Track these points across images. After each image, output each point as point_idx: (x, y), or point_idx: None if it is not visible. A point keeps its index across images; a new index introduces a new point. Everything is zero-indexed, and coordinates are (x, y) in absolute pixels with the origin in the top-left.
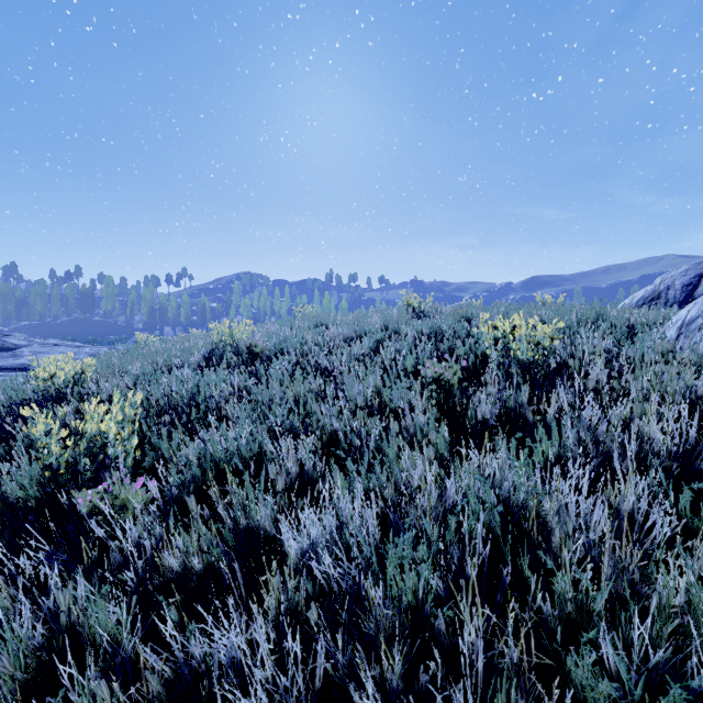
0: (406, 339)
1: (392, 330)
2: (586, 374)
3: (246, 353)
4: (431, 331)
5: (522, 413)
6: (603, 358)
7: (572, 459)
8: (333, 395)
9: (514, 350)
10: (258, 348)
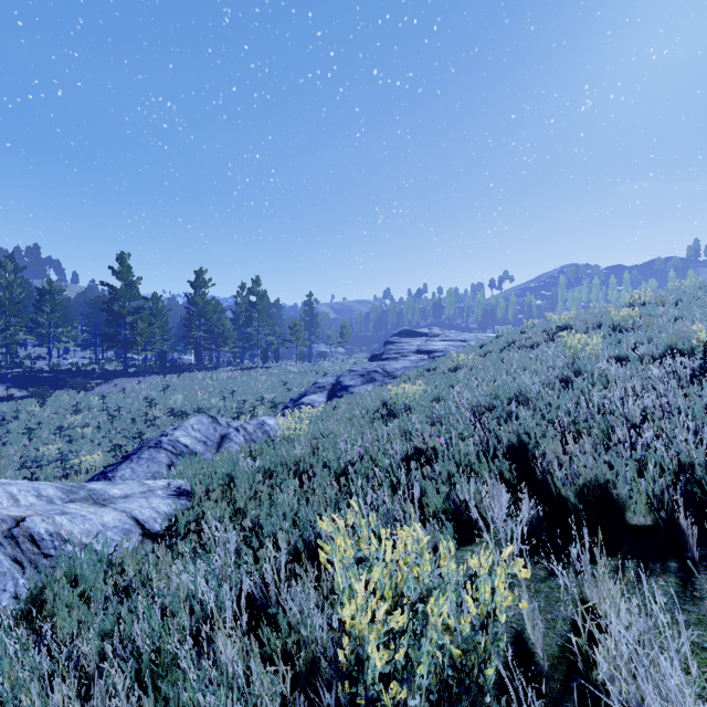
0: None
1: None
2: None
3: (658, 302)
4: None
5: None
6: None
7: None
8: None
9: None
10: (665, 299)
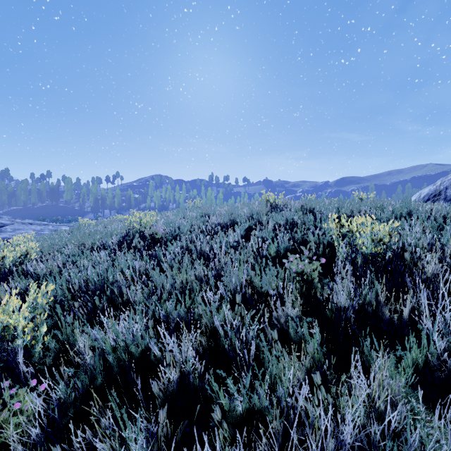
0: (268, 229)
1: (256, 220)
2: (416, 263)
3: (149, 238)
4: (285, 222)
5: (378, 308)
6: (438, 254)
7: (446, 370)
8: (214, 277)
9: (360, 245)
10: (158, 235)
